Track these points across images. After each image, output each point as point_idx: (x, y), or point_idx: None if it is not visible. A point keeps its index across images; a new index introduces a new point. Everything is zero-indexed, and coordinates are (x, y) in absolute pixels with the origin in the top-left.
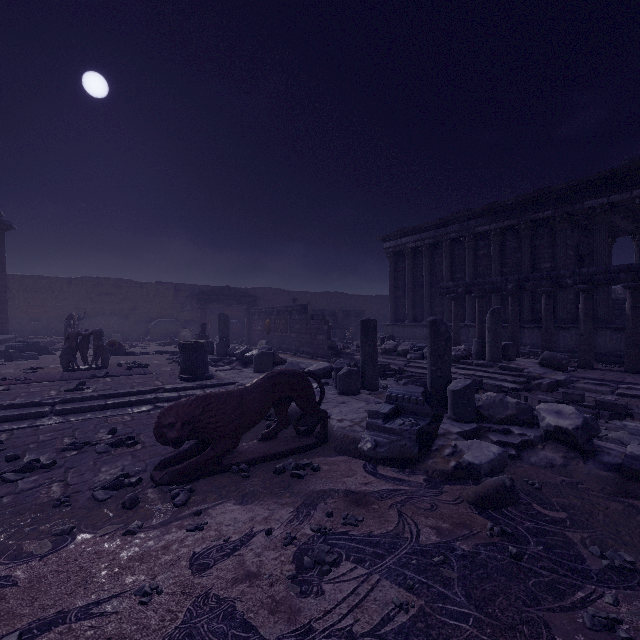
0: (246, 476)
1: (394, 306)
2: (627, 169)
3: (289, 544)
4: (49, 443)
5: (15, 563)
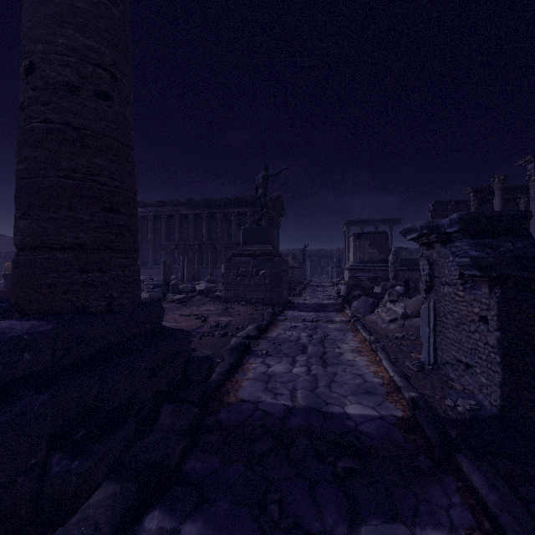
0: None
1: None
2: (243, 199)
3: None
4: None
5: None
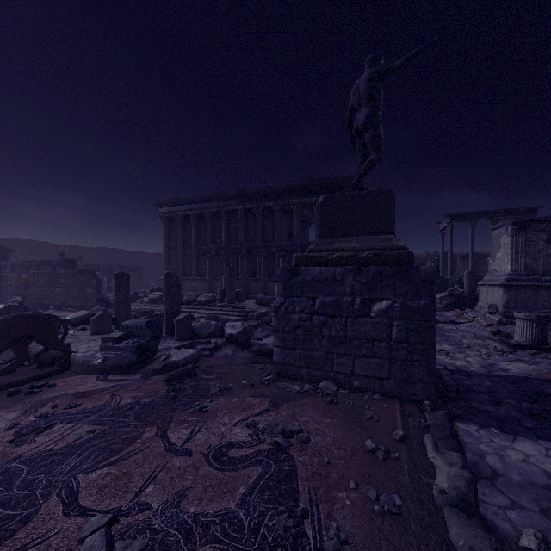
0: None
1: (168, 263)
2: (309, 184)
3: (12, 428)
4: None
5: None
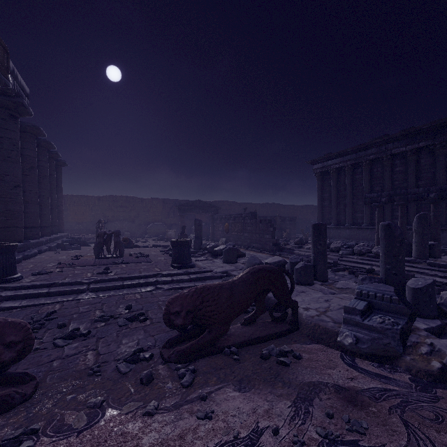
0: (237, 359)
1: (321, 213)
2: None
3: None
4: (86, 314)
5: (57, 437)
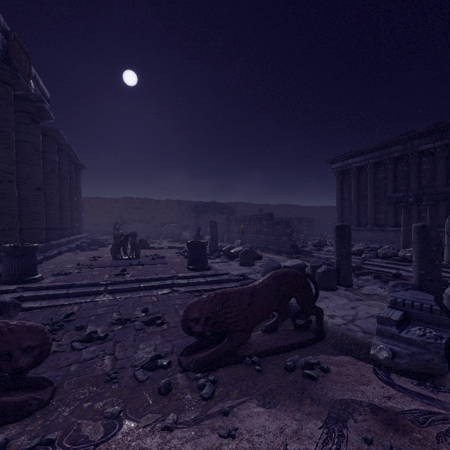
0: (259, 370)
1: (340, 214)
2: None
3: None
4: (103, 316)
5: (74, 449)
